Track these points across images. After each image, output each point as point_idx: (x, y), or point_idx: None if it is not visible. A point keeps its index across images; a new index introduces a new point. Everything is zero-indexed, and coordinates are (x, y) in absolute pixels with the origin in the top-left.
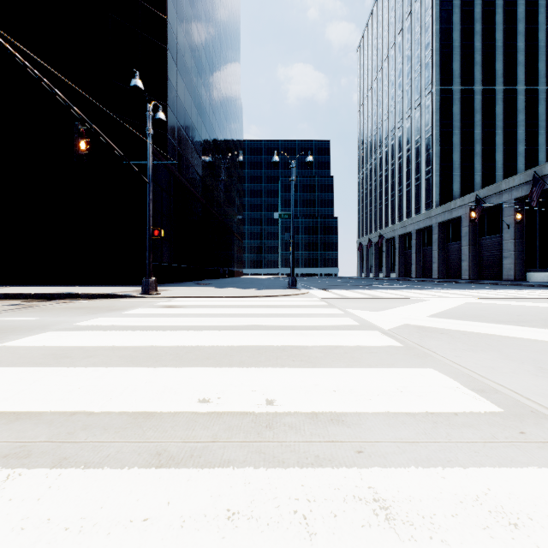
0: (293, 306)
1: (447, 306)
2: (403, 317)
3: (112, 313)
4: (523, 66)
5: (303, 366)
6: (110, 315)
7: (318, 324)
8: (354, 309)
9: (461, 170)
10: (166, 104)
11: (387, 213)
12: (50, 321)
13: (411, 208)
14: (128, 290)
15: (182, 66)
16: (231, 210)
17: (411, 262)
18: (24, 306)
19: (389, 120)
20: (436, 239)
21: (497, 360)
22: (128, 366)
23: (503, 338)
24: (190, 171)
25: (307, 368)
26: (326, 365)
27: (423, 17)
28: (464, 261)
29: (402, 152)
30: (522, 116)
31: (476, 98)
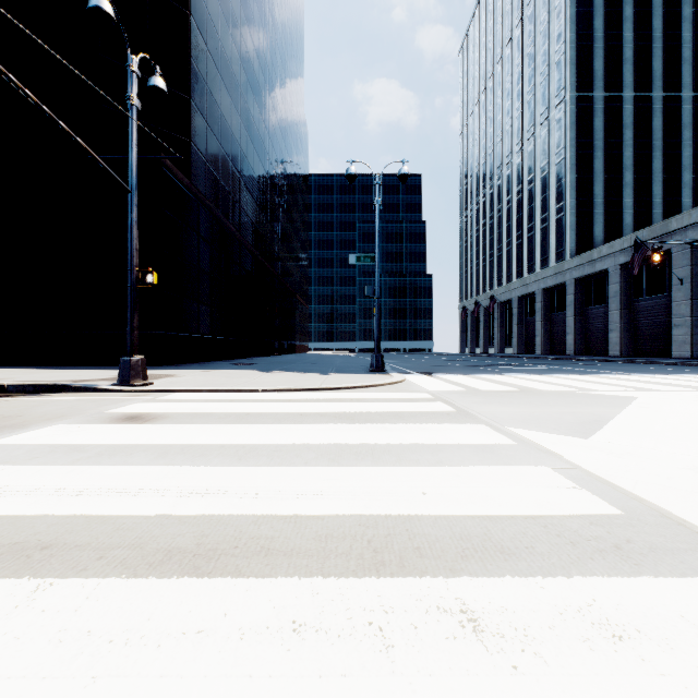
0: (387, 417)
1: None
2: (689, 463)
3: None
4: (690, 64)
5: None
6: None
7: (489, 515)
8: (522, 426)
9: (606, 207)
10: (189, 97)
11: (500, 268)
12: None
13: (535, 260)
14: (104, 377)
15: (216, 48)
16: (291, 262)
17: (534, 333)
18: None
19: (503, 142)
20: (571, 301)
21: None
22: None
23: None
24: (229, 202)
25: None
26: None
27: None
28: (613, 331)
29: (522, 185)
30: (689, 133)
31: (626, 109)
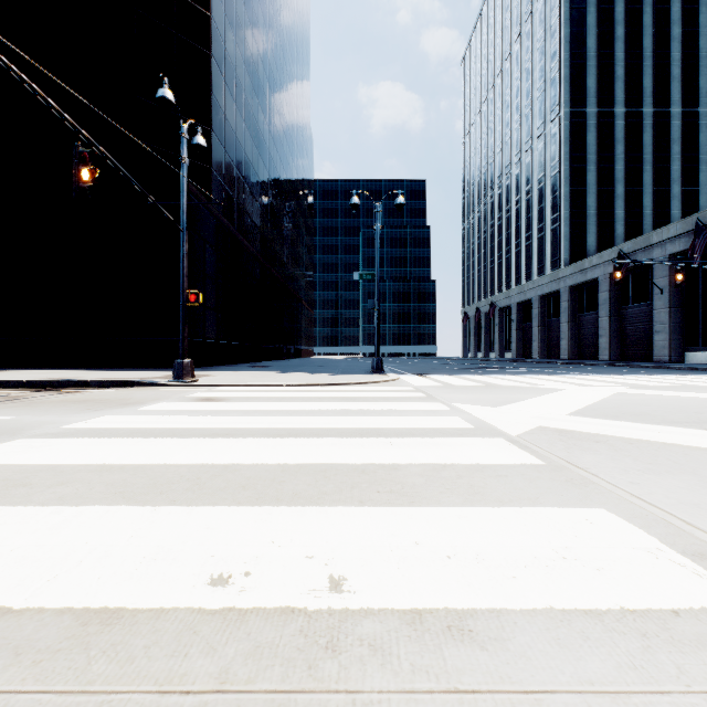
0: (378, 399)
1: (592, 399)
2: (535, 415)
3: (123, 410)
4: (679, 82)
5: (394, 503)
6: (120, 412)
7: (414, 427)
8: (464, 403)
9: (598, 218)
10: (210, 128)
11: (501, 274)
12: (30, 422)
13: (532, 268)
14: (156, 376)
15: (232, 79)
16: (298, 270)
17: (532, 338)
18: (6, 399)
19: (503, 153)
20: (565, 308)
21: (699, 489)
22: (112, 503)
23: (690, 450)
24: (243, 218)
25: (401, 508)
26: (431, 500)
27: (548, 18)
28: (602, 337)
29: (521, 195)
30: (678, 148)
31: (617, 124)
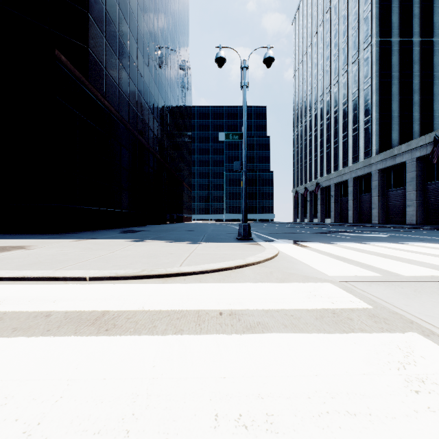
0: None
1: None
2: None
3: None
4: None
5: None
6: None
7: None
8: None
9: (400, 119)
10: (87, 11)
11: (322, 164)
12: None
13: (348, 157)
14: None
15: None
16: (179, 160)
17: (347, 208)
18: None
19: (324, 79)
20: (376, 185)
21: None
22: None
23: None
24: (127, 107)
25: None
26: None
27: None
28: (410, 206)
29: (338, 106)
30: None
31: (414, 50)
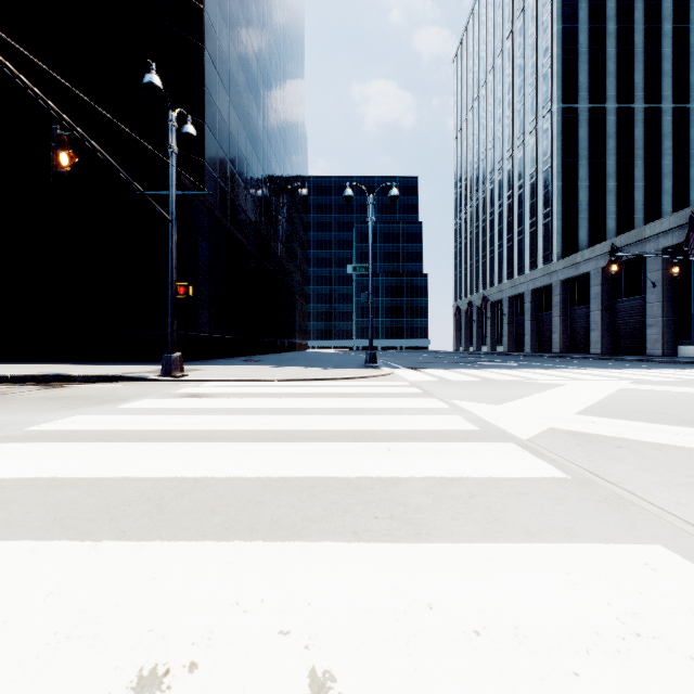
0: (372, 395)
1: (597, 396)
2: (542, 414)
3: (101, 408)
4: (670, 77)
5: (396, 536)
6: (96, 411)
7: (412, 429)
8: (463, 400)
9: (590, 213)
10: (203, 121)
11: (492, 269)
12: None
13: (524, 262)
14: (145, 370)
15: (226, 73)
16: (292, 264)
17: (524, 332)
18: None
19: (495, 149)
20: (557, 302)
21: None
22: (45, 536)
23: None
24: (236, 212)
25: (405, 544)
26: (441, 531)
27: (540, 15)
28: (594, 331)
29: (513, 190)
30: (669, 143)
31: (609, 120)
